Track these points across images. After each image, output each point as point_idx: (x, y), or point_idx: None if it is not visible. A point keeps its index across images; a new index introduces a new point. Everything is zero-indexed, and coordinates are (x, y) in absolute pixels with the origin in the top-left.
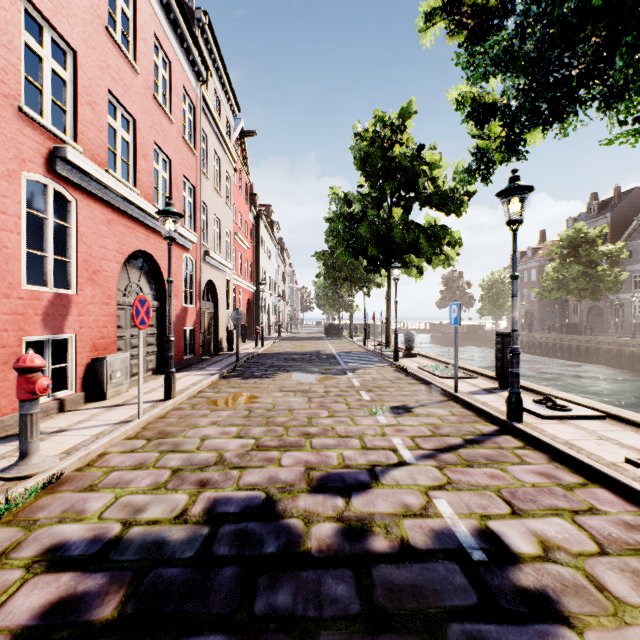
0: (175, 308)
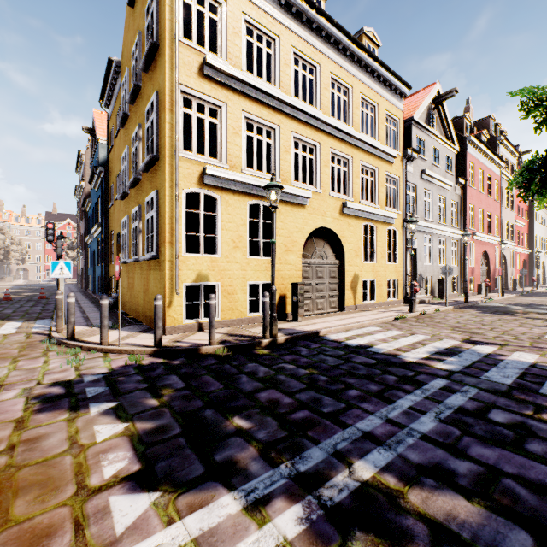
0: (492, 269)
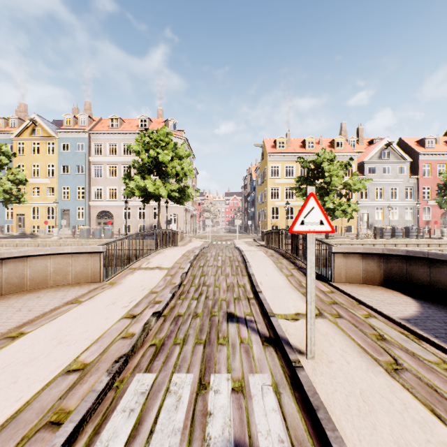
0: None
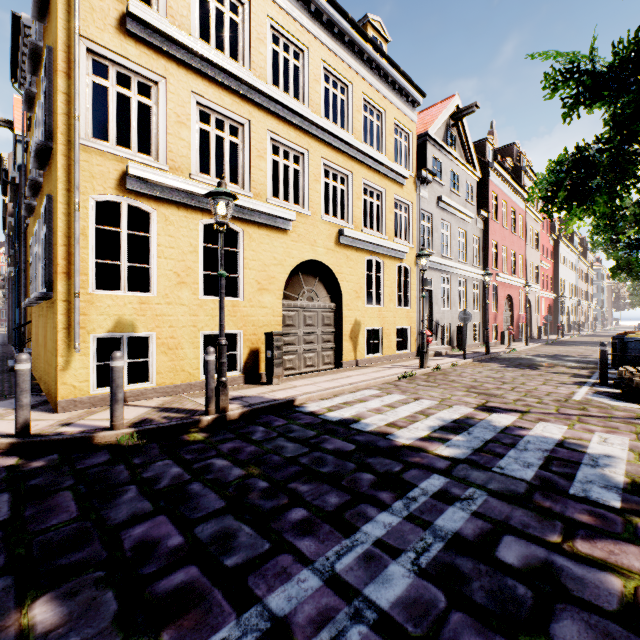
0: (516, 315)
